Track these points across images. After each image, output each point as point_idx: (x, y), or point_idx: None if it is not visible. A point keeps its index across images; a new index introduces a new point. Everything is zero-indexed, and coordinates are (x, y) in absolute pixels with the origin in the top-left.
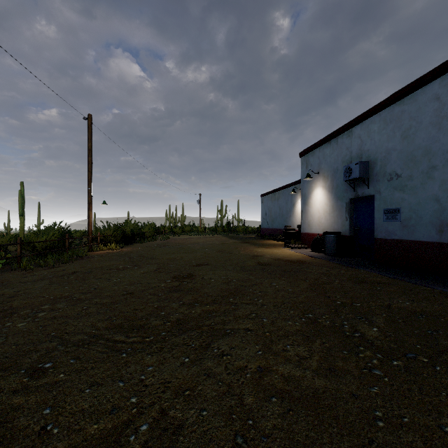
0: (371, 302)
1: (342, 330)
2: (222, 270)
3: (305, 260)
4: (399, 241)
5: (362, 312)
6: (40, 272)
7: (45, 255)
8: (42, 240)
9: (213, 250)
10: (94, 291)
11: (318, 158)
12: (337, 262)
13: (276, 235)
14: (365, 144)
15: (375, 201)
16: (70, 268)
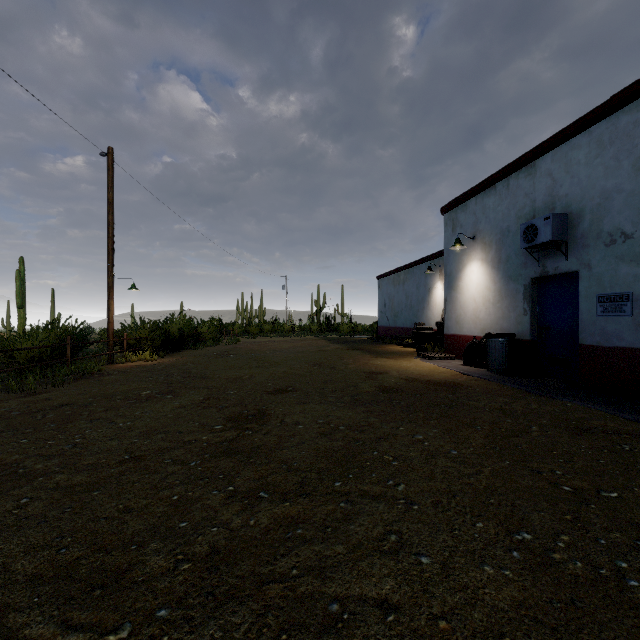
0: (636, 487)
1: (632, 600)
2: (318, 403)
3: (459, 382)
4: (629, 351)
5: (636, 522)
6: (6, 404)
7: (30, 370)
8: (26, 346)
9: (304, 362)
10: (68, 452)
11: (473, 214)
12: (515, 385)
13: (401, 337)
14: (561, 185)
15: (580, 282)
16: (60, 395)
